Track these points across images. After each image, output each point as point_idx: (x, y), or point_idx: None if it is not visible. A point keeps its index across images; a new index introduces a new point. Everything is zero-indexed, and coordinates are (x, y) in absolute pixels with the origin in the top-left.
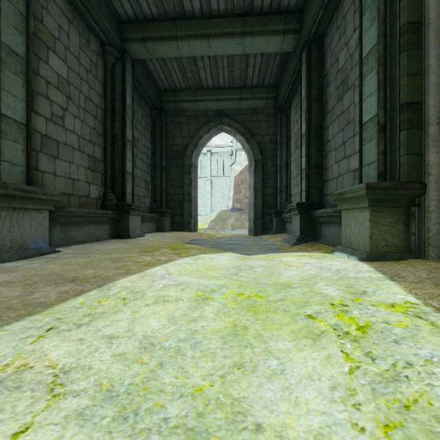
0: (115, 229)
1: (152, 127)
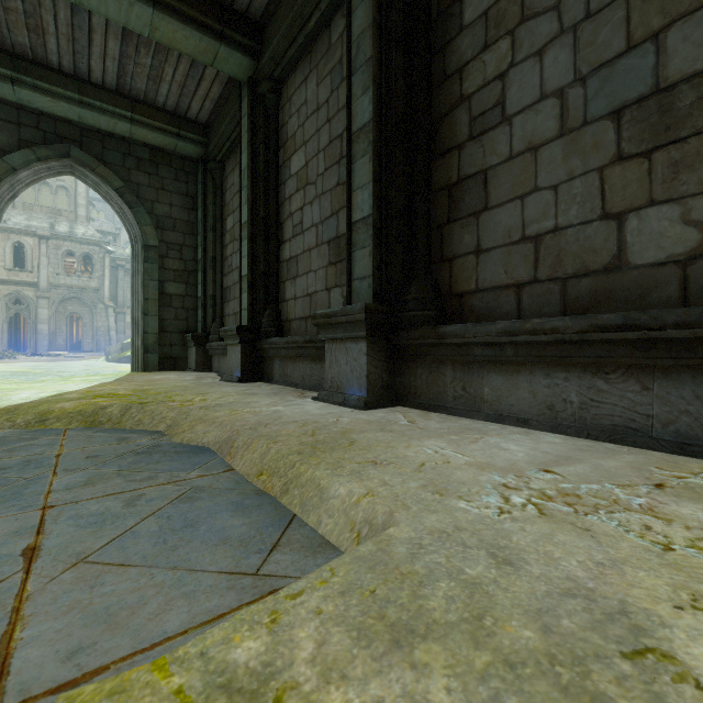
0: None
1: None
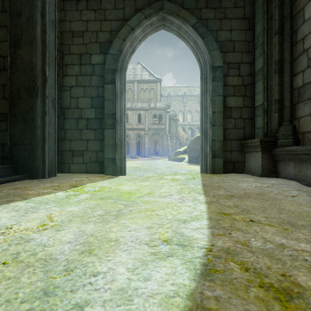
0: None
1: None
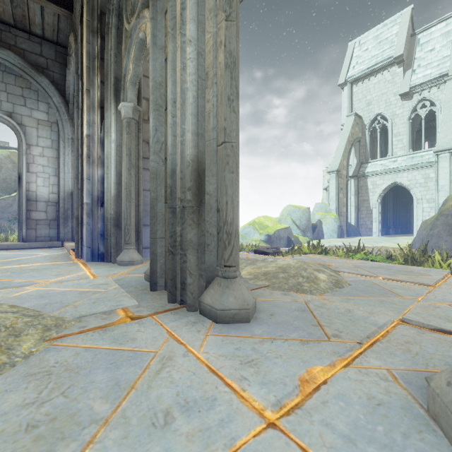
0: (385, 232)
1: (393, 197)
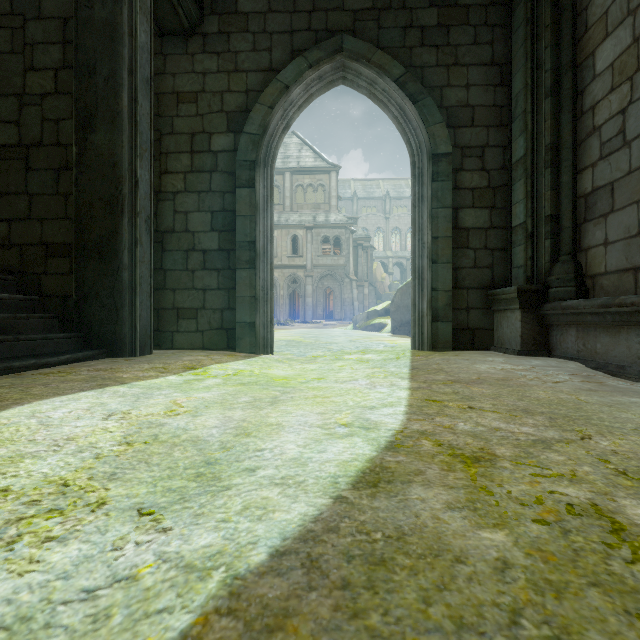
0: None
1: None
